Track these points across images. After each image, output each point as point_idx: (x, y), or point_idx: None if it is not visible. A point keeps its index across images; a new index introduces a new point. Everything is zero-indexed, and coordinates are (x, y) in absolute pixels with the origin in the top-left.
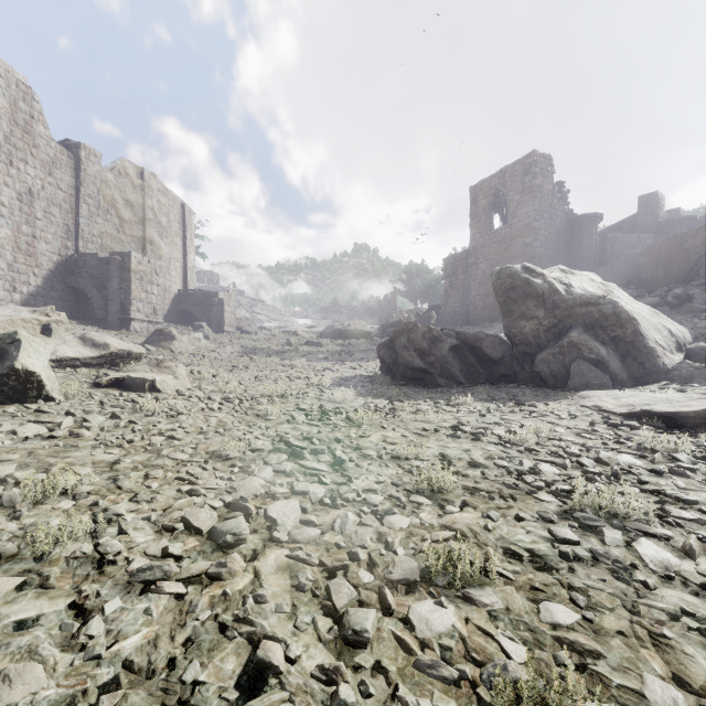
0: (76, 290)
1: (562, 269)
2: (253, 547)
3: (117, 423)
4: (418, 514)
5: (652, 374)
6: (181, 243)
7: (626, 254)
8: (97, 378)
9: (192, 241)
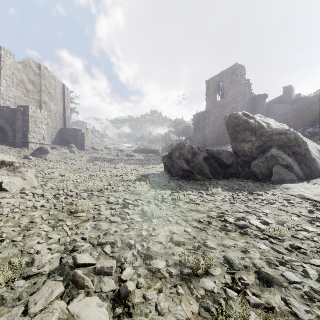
0: None
1: (260, 116)
2: None
3: None
4: None
5: (315, 173)
6: (62, 104)
7: (278, 114)
8: None
9: (68, 103)
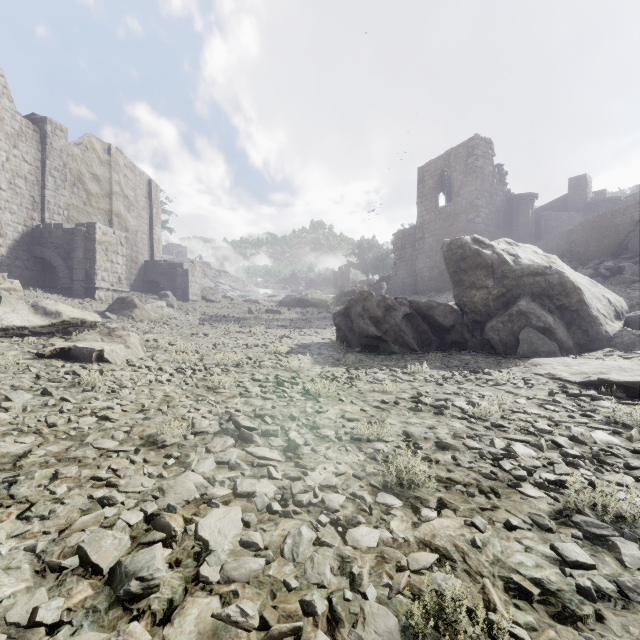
0: (42, 260)
1: (507, 242)
2: (169, 595)
3: (45, 401)
4: (388, 523)
5: (595, 341)
6: (148, 216)
7: (558, 230)
8: (43, 348)
9: (158, 214)
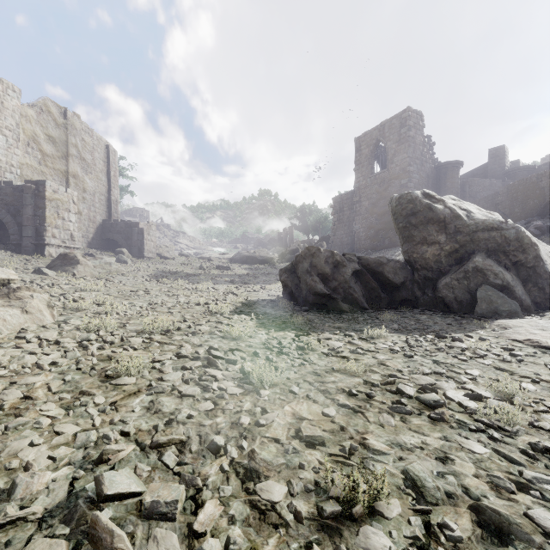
0: None
1: (452, 198)
2: None
3: None
4: None
5: None
6: (105, 179)
7: (480, 195)
8: None
9: (116, 177)
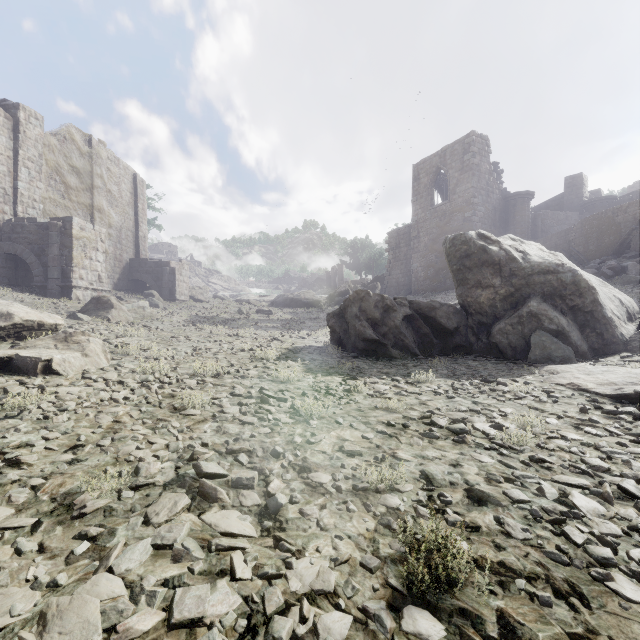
0: (15, 256)
1: (512, 238)
2: None
3: None
4: None
5: (611, 345)
6: (133, 212)
7: (554, 229)
8: None
9: (144, 210)
